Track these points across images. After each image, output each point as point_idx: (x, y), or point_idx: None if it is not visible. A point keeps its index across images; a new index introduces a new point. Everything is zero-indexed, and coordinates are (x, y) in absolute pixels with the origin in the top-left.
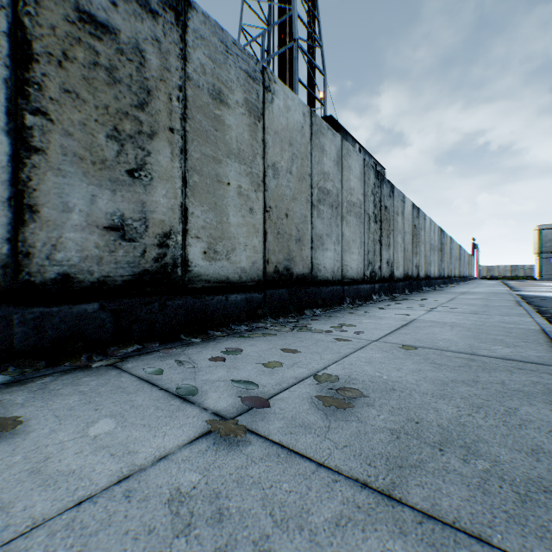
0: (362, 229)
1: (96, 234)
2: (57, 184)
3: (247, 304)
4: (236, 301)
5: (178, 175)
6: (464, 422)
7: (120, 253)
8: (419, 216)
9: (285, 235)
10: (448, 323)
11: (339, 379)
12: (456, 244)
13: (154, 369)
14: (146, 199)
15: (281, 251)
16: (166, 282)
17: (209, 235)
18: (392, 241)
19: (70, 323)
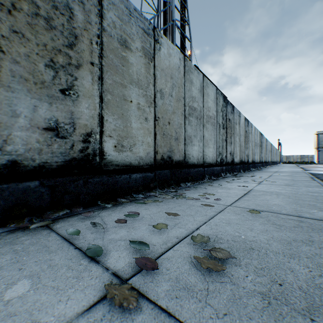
0: (215, 133)
1: (37, 133)
2: (7, 97)
3: (143, 180)
4: (136, 178)
5: (97, 94)
6: (319, 284)
7: (55, 146)
8: (248, 125)
9: (168, 135)
10: (273, 192)
11: (210, 239)
12: (269, 142)
13: (74, 230)
14: (74, 110)
15: (165, 146)
16: (88, 166)
17: (118, 134)
18: (233, 140)
19: (17, 195)
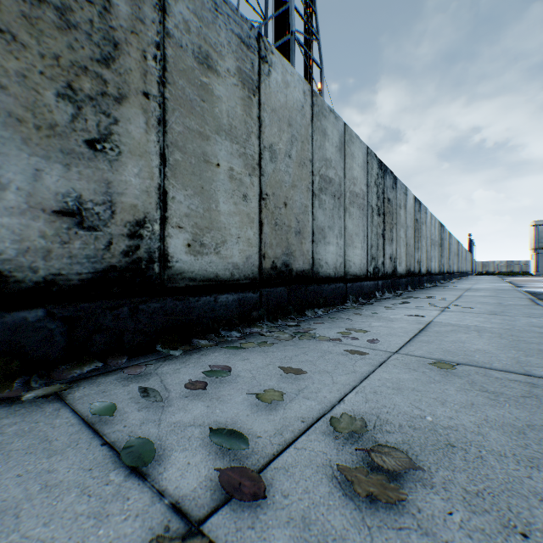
0: (365, 222)
1: (41, 219)
2: None
3: (239, 306)
4: (227, 302)
5: (155, 151)
6: None
7: (76, 244)
8: (421, 209)
9: (283, 226)
10: (471, 327)
11: (367, 425)
12: (455, 239)
13: (105, 405)
14: (112, 178)
15: (279, 244)
16: (140, 281)
17: (194, 224)
18: (394, 236)
19: (1, 336)
